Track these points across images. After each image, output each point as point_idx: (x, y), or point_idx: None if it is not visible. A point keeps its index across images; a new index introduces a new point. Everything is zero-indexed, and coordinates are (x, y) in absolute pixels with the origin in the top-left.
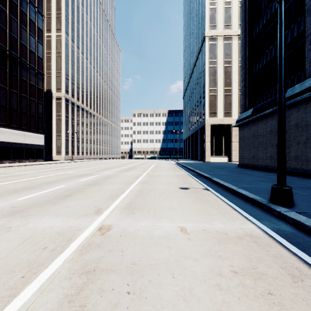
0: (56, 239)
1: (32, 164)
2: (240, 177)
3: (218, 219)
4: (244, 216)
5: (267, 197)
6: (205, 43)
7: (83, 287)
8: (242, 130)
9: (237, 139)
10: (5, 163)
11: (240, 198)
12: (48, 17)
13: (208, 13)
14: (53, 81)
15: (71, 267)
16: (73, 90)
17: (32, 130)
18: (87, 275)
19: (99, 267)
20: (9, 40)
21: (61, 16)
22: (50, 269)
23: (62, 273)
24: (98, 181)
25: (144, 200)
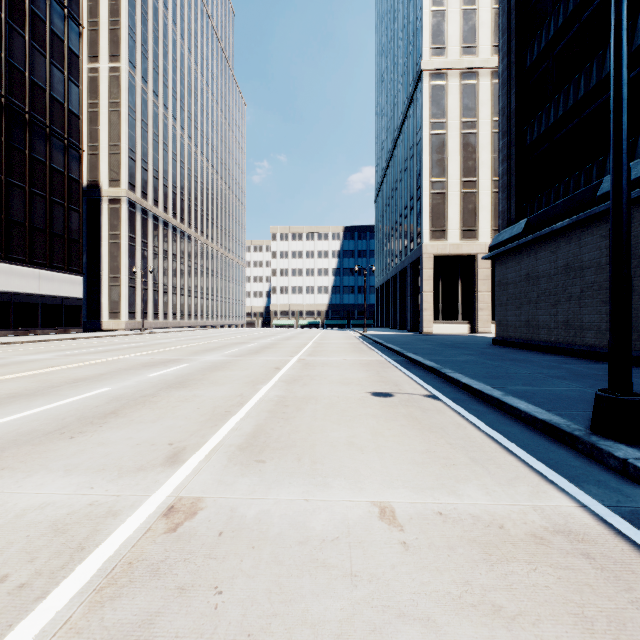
0: (41, 548)
1: (54, 340)
2: (503, 368)
3: (472, 481)
4: (536, 470)
5: (581, 417)
6: (423, 84)
7: None
8: (503, 266)
9: (490, 286)
10: None
11: (515, 419)
12: (92, 29)
13: (429, 21)
14: (102, 164)
15: None
16: (146, 183)
17: (57, 267)
18: None
19: None
20: (7, 74)
21: (120, 27)
22: None
23: None
24: (189, 376)
25: (289, 426)
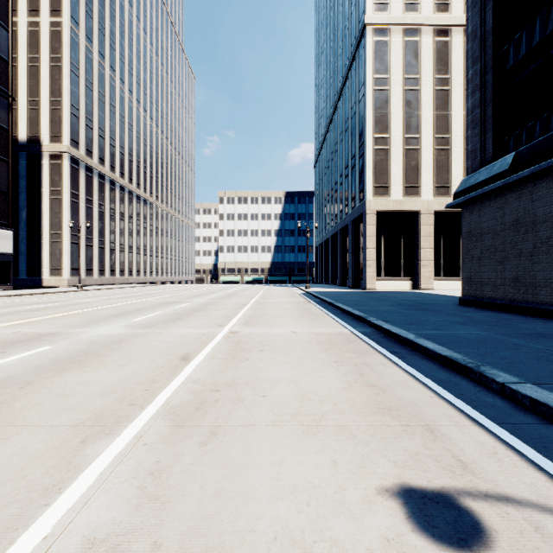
0: None
1: None
2: None
3: None
4: None
5: None
6: (366, 39)
7: None
8: (475, 213)
9: (432, 243)
10: None
11: None
12: None
13: None
14: (43, 119)
15: None
16: (90, 140)
17: None
18: None
19: None
20: None
21: None
22: None
23: None
24: None
25: None
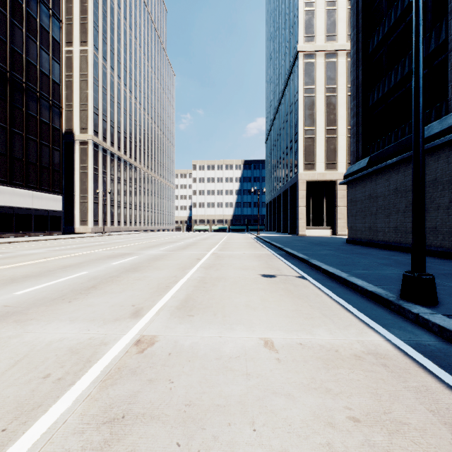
0: (66, 361)
1: (44, 240)
2: (351, 259)
3: (322, 326)
4: (362, 321)
5: (396, 289)
6: (298, 62)
7: (102, 449)
8: (353, 189)
9: (345, 202)
10: (4, 237)
11: (354, 291)
12: (68, 23)
13: (303, 18)
14: (75, 117)
15: (85, 412)
16: (105, 130)
17: (45, 190)
18: (110, 426)
19: (132, 410)
20: (11, 56)
21: (87, 22)
22: (51, 416)
23: (70, 423)
24: (139, 264)
25: (208, 295)
